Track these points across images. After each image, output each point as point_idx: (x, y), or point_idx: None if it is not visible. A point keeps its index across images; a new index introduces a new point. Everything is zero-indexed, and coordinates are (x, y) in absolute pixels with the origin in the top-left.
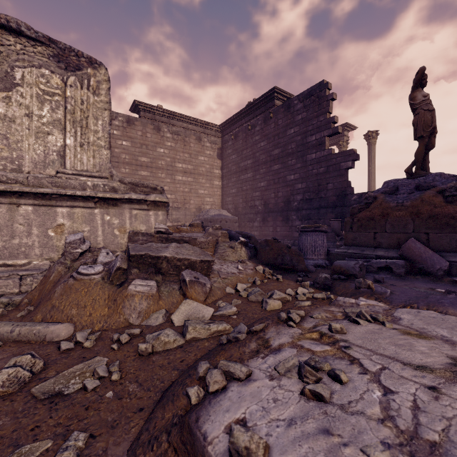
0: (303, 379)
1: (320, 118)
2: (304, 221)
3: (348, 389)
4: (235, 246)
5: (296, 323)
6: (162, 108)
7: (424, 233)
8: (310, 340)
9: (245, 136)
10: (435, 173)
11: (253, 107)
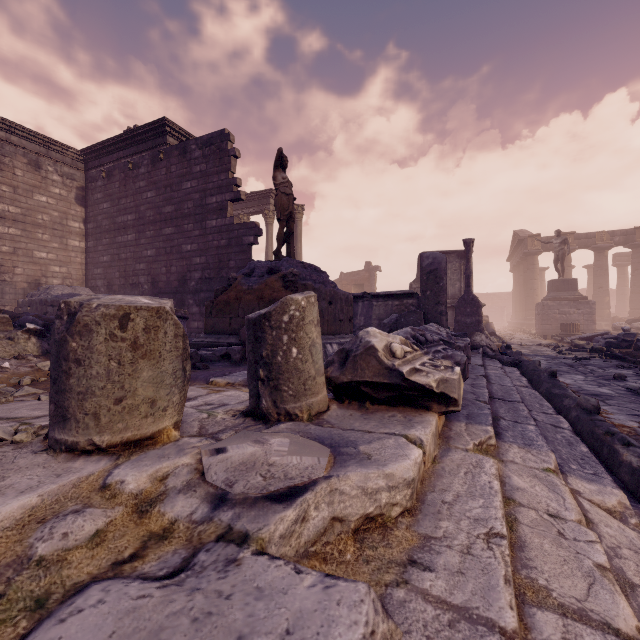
0: None
1: (221, 176)
2: (203, 306)
3: None
4: (16, 337)
5: None
6: None
7: None
8: None
9: (124, 178)
10: (286, 258)
11: (136, 137)
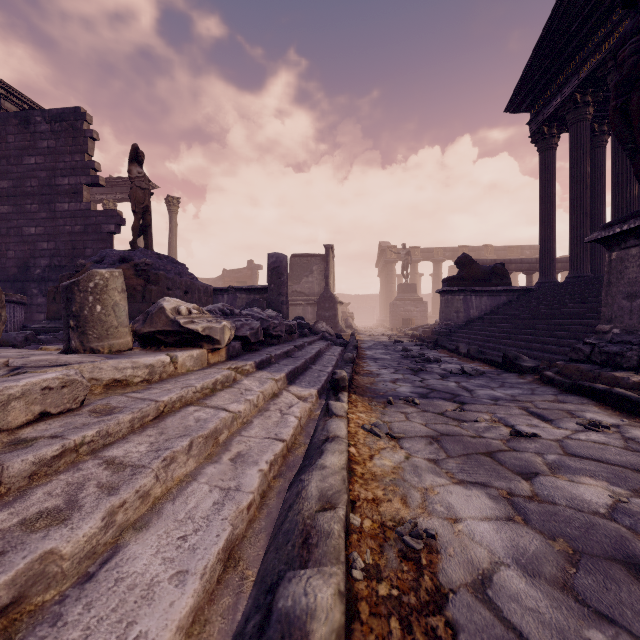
0: None
1: (75, 156)
2: None
3: None
4: None
5: None
6: None
7: None
8: None
9: None
10: (140, 249)
11: None
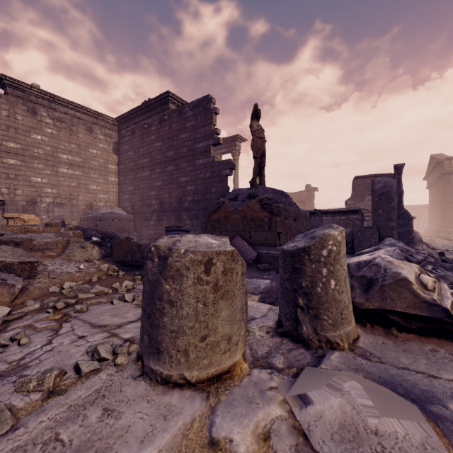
0: None
1: (206, 128)
2: (193, 220)
3: (20, 348)
4: (86, 246)
5: (58, 310)
6: (39, 88)
7: (248, 231)
8: (50, 320)
9: (142, 134)
10: (261, 186)
11: (149, 106)
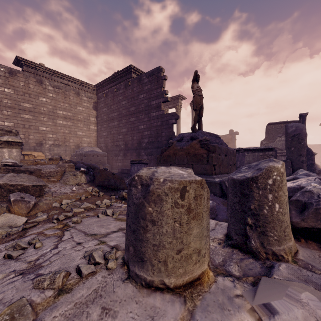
0: (14, 249)
1: (158, 90)
2: (149, 156)
3: (35, 250)
4: (77, 174)
5: (60, 221)
6: (44, 66)
7: (191, 164)
8: (55, 229)
9: (112, 96)
10: (200, 131)
11: (118, 76)
